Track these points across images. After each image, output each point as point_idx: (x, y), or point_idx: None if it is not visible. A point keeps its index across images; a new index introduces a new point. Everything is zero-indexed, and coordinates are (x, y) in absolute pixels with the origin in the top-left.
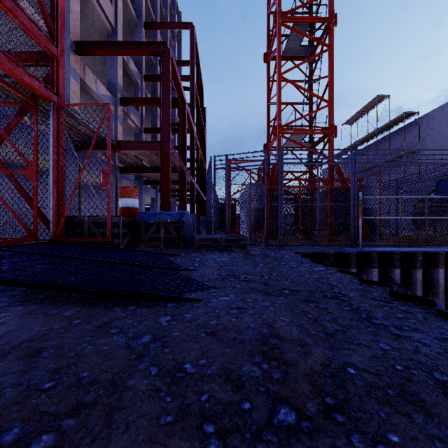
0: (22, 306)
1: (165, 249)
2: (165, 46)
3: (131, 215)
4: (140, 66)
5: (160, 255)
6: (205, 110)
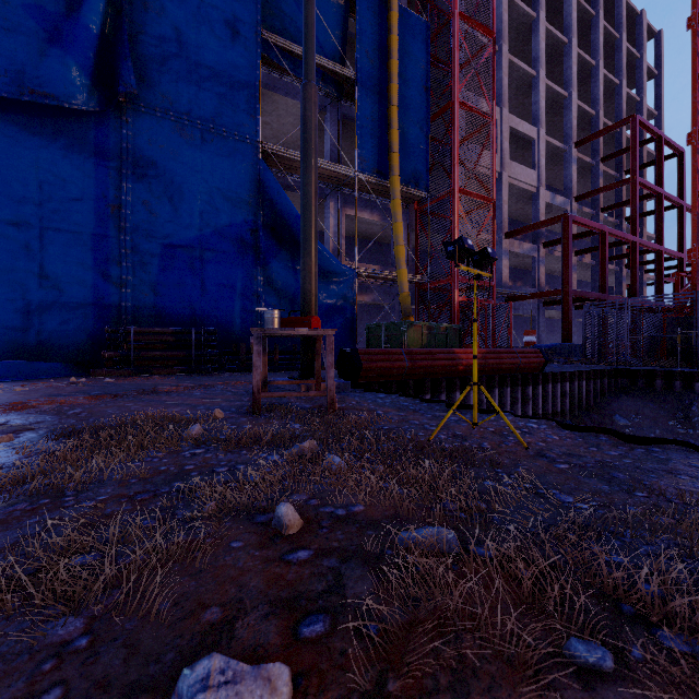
0: None
1: None
2: (565, 215)
3: (530, 345)
4: (569, 191)
5: None
6: None
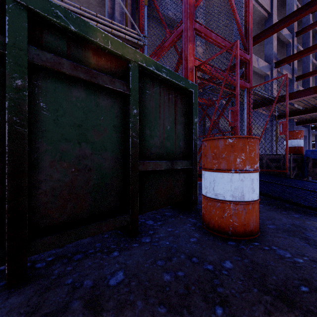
0: (260, 204)
1: None
2: None
3: (296, 152)
4: (291, 27)
5: None
6: None
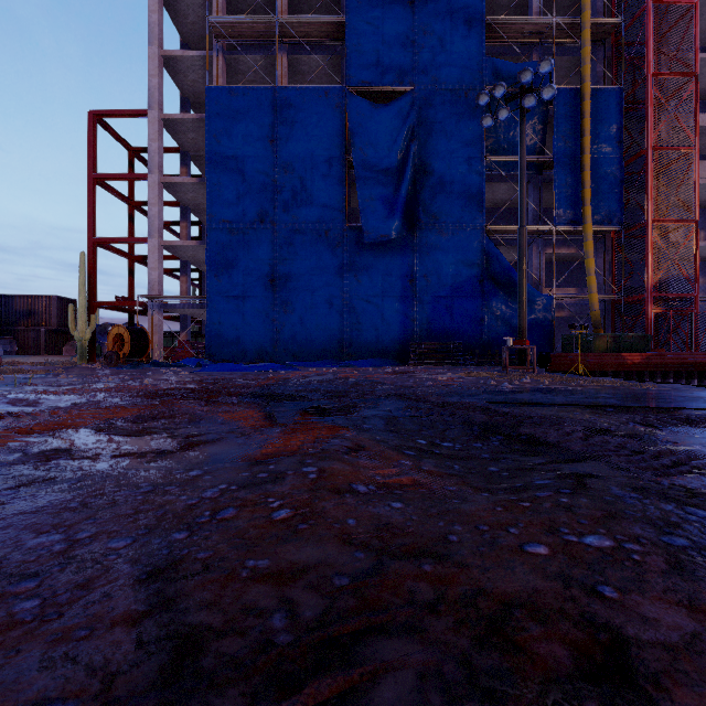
0: None
1: None
2: None
3: None
4: None
5: None
6: None
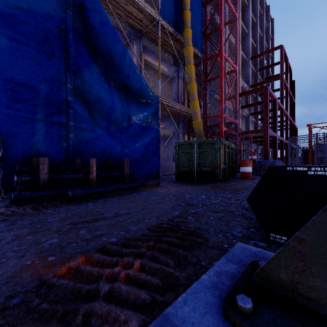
0: None
1: None
2: (265, 87)
3: (254, 161)
4: (248, 82)
5: None
6: (294, 82)
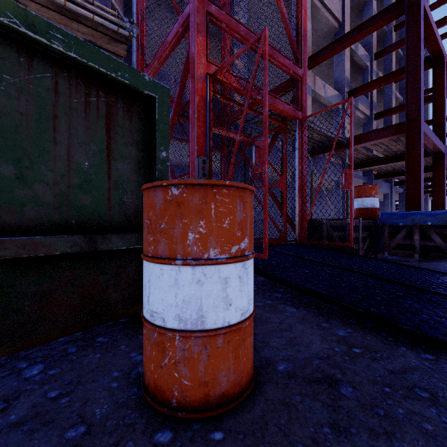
0: (294, 307)
1: (424, 262)
2: None
3: (369, 216)
4: (369, 46)
5: (426, 272)
6: None
